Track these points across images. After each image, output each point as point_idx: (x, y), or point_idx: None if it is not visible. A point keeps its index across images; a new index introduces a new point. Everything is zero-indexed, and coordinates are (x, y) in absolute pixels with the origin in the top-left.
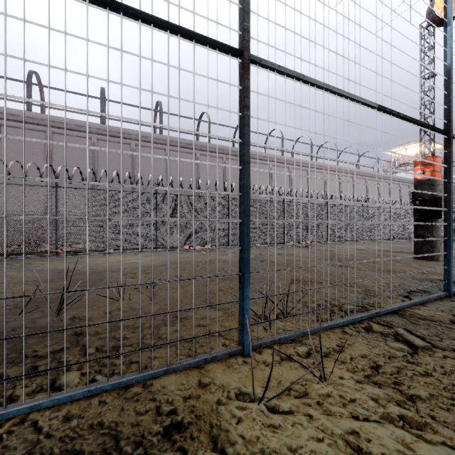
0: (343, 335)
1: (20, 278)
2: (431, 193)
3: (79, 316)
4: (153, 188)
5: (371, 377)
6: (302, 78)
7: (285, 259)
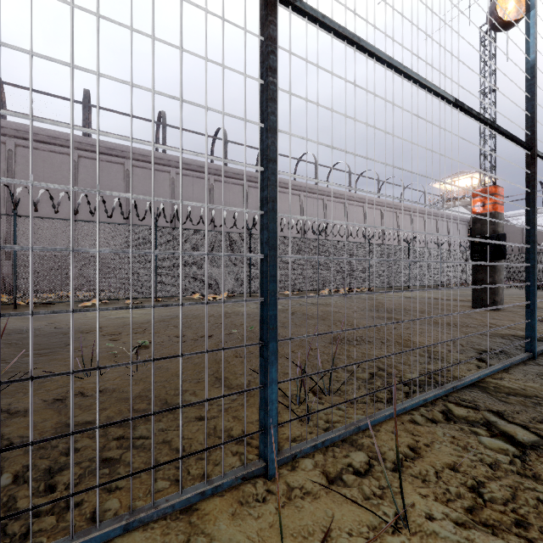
0: (414, 428)
1: None
2: (493, 230)
3: (9, 409)
4: (100, 192)
5: (476, 513)
6: (356, 41)
7: (332, 317)
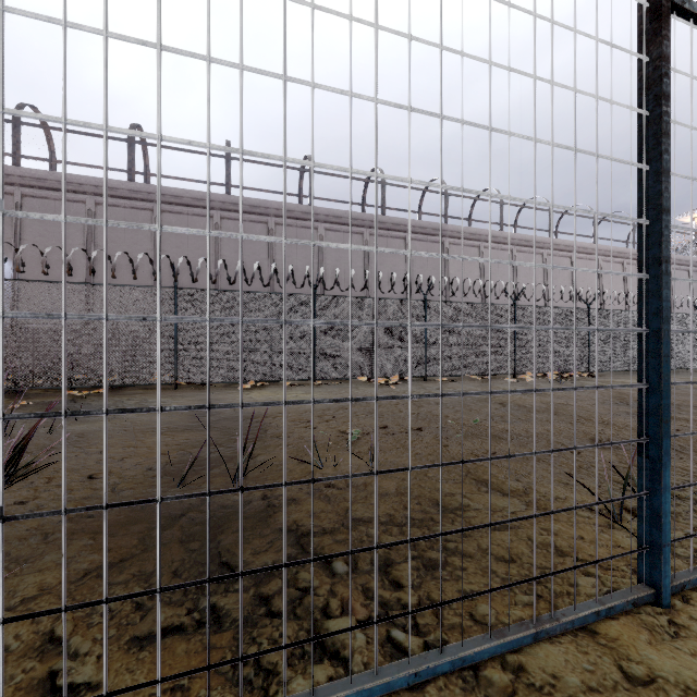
0: None
1: (146, 423)
2: None
3: (275, 495)
4: (510, 263)
5: None
6: None
7: None
